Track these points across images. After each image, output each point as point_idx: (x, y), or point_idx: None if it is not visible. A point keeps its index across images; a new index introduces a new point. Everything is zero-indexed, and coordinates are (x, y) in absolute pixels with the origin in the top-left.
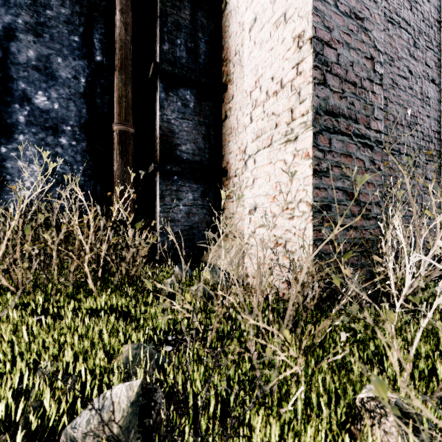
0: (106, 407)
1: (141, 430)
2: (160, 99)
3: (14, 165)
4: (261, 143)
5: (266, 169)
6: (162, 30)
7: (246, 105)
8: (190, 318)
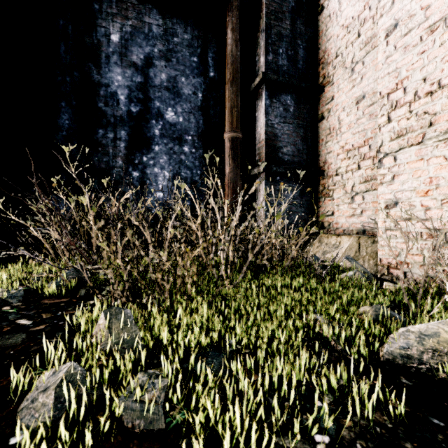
0: (433, 335)
1: None
2: (265, 106)
3: (151, 171)
4: (406, 142)
5: (414, 165)
6: (267, 42)
7: (381, 106)
8: (413, 289)
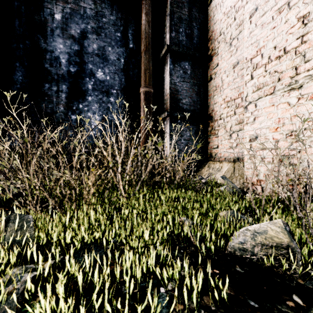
0: (262, 232)
1: (296, 242)
2: (170, 69)
3: (86, 115)
4: (262, 93)
5: (268, 110)
6: (171, 23)
7: (247, 68)
8: (259, 198)
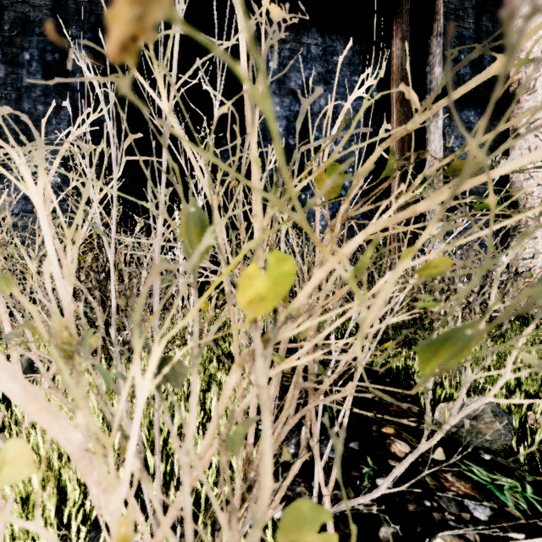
0: None
1: None
2: (443, 126)
3: (310, 210)
4: None
5: None
6: (445, 48)
7: None
8: None
